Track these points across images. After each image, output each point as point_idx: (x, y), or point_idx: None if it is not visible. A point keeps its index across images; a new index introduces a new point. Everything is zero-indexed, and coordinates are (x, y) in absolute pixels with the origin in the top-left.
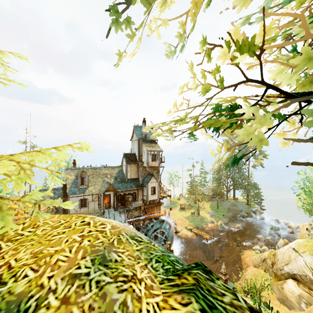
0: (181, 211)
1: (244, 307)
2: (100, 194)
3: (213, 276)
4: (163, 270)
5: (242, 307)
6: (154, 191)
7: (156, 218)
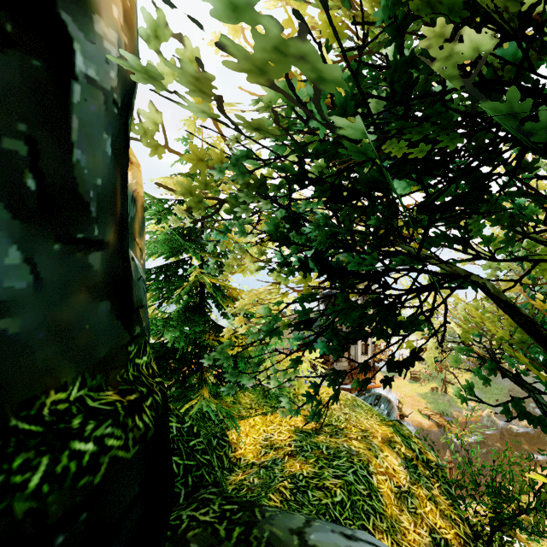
0: (413, 382)
1: (413, 436)
2: (293, 350)
3: (403, 425)
4: (380, 419)
5: (412, 435)
6: (366, 351)
7: (369, 390)
